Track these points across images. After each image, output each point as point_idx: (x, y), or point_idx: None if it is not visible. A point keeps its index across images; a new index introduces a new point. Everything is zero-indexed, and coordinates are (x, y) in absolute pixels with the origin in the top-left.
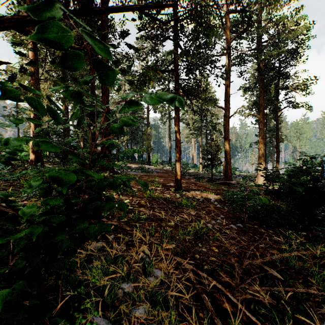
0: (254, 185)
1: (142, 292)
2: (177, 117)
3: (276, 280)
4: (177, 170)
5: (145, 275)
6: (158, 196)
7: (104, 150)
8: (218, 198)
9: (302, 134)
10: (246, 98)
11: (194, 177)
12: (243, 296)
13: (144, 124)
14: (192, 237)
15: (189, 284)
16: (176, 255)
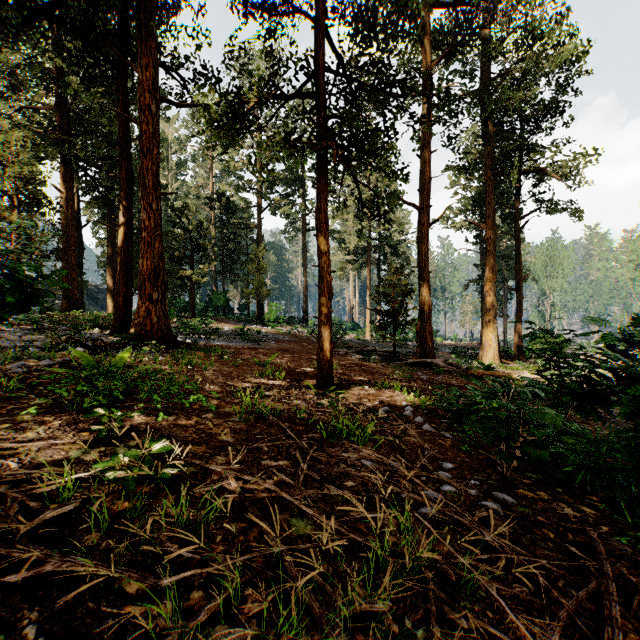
0: (478, 367)
1: None
2: (323, 209)
3: None
4: (324, 337)
5: None
6: (272, 411)
7: (149, 290)
8: (419, 403)
9: (557, 266)
10: (456, 192)
11: (356, 351)
12: None
13: (252, 239)
14: (389, 605)
15: None
16: None
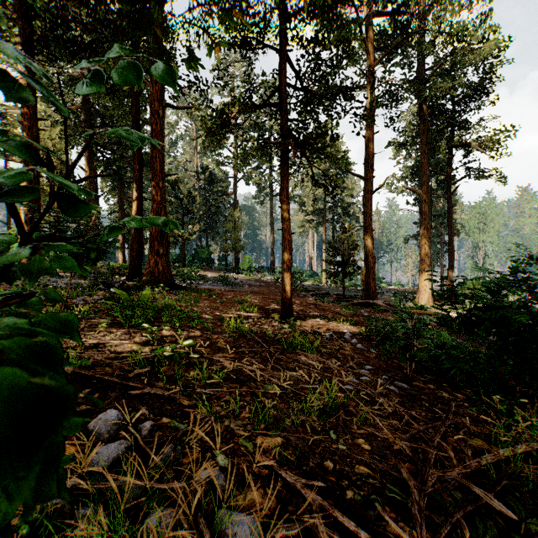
0: (413, 307)
1: None
2: (285, 188)
3: (500, 519)
4: (286, 282)
5: (214, 530)
6: (250, 331)
7: (156, 247)
8: (357, 331)
9: (488, 222)
10: (398, 162)
11: (313, 294)
12: None
13: (230, 204)
14: (316, 419)
15: None
16: (286, 463)
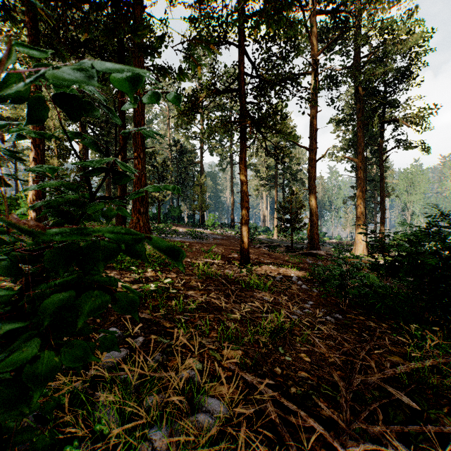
0: (350, 257)
1: (186, 448)
2: (243, 158)
3: (407, 410)
4: (244, 235)
5: (193, 409)
6: (215, 273)
7: (138, 206)
8: (302, 275)
9: (415, 186)
10: (338, 135)
11: (266, 245)
12: (361, 446)
13: (197, 171)
14: (268, 338)
15: (271, 434)
16: (245, 369)
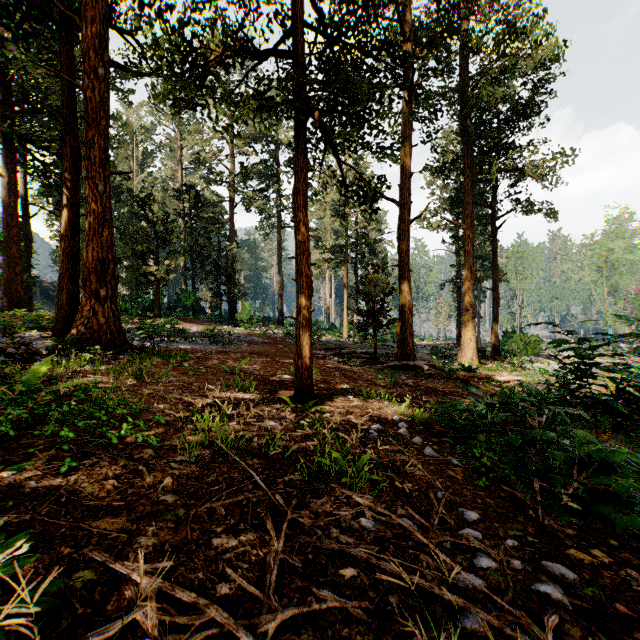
0: (459, 368)
1: None
2: (301, 190)
3: None
4: (302, 341)
5: None
6: (235, 444)
7: (95, 285)
8: (412, 415)
9: (526, 268)
10: (432, 192)
11: (335, 353)
12: None
13: (225, 235)
14: None
15: None
16: None
